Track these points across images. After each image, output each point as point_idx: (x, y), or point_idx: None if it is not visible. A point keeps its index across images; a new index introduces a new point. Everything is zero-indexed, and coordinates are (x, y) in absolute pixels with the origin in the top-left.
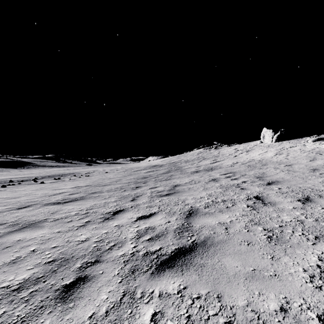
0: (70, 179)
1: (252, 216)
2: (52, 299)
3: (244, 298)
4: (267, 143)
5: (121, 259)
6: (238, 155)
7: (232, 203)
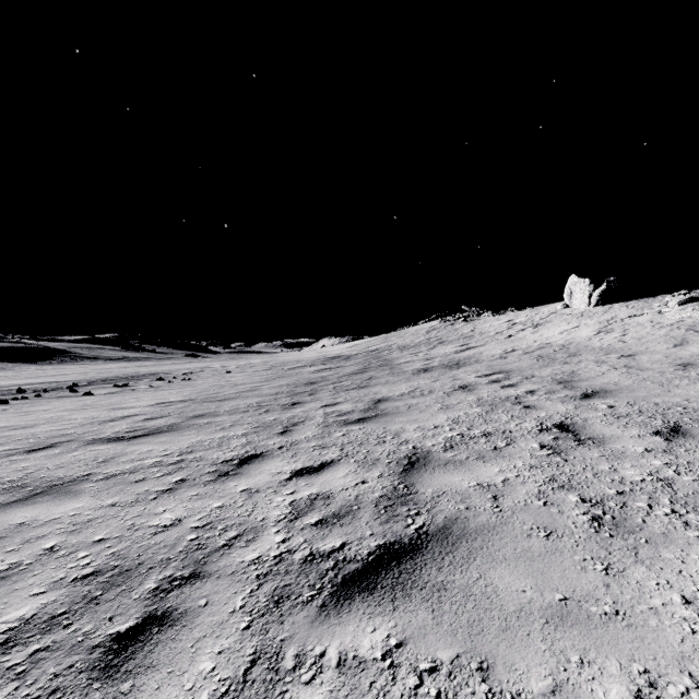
0: (149, 386)
1: (554, 470)
2: (81, 672)
3: (544, 673)
4: (577, 308)
5: (252, 570)
6: (515, 333)
7: (505, 439)
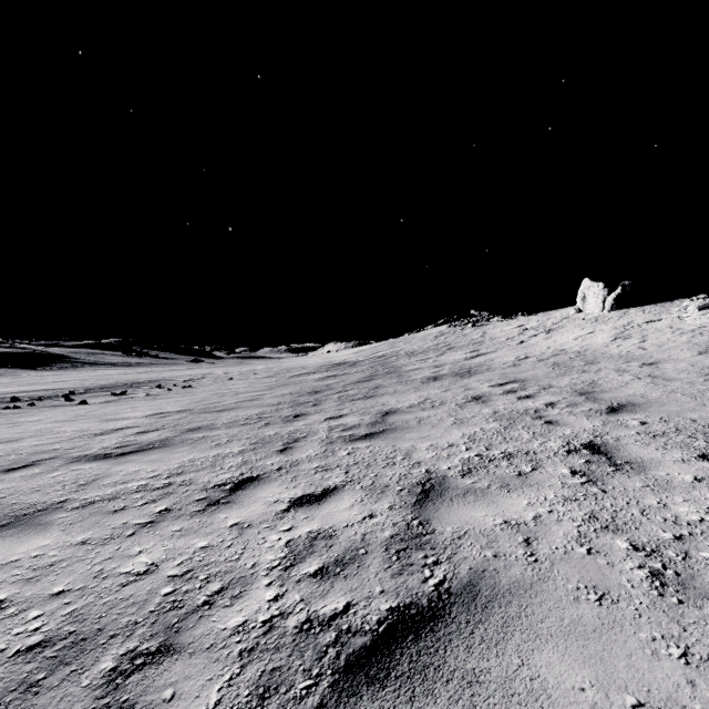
0: (147, 394)
1: (592, 504)
2: None
3: None
4: (591, 313)
5: (234, 643)
6: (527, 339)
7: (530, 462)
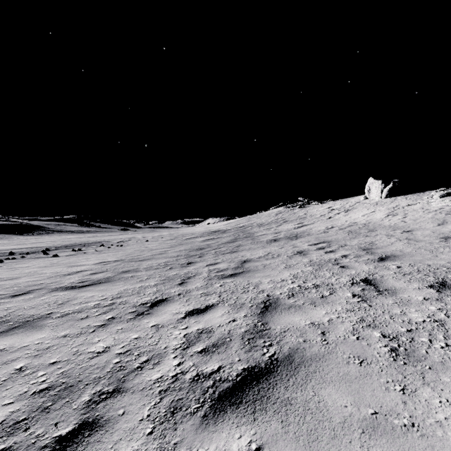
0: (95, 250)
1: (363, 313)
2: None
3: None
4: (374, 199)
5: (156, 387)
6: (333, 216)
7: (329, 290)
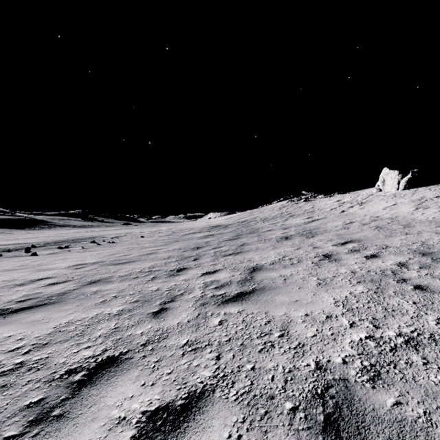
0: (81, 248)
1: None
2: None
3: None
4: (389, 191)
5: None
6: (346, 209)
7: None
